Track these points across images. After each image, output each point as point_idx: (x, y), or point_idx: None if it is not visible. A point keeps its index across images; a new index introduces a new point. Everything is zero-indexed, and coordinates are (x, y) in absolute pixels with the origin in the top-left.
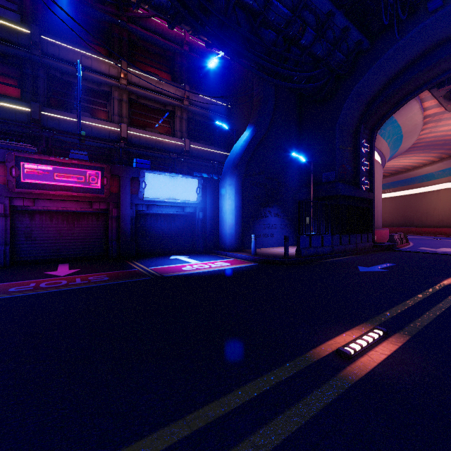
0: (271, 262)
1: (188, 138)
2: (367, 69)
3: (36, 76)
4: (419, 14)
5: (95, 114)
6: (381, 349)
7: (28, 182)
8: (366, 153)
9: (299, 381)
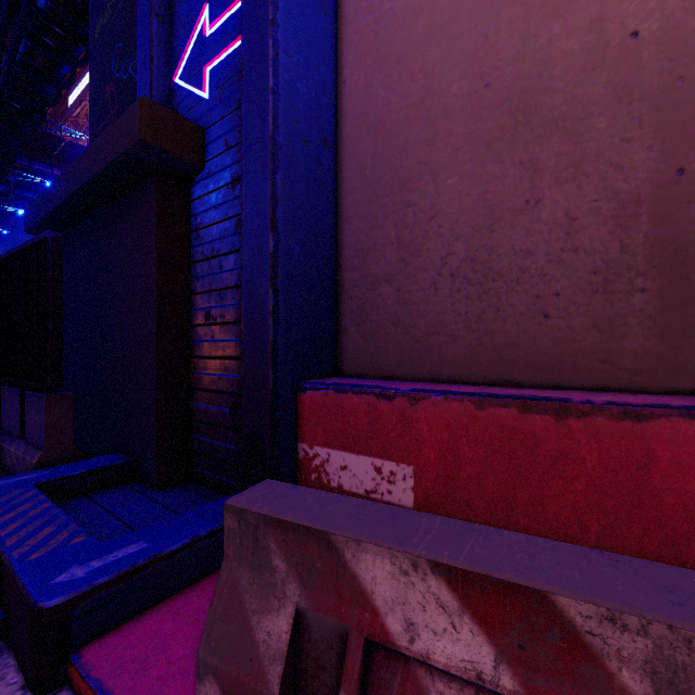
0: None
1: None
2: None
3: None
4: None
5: None
6: None
7: None
8: None
9: None
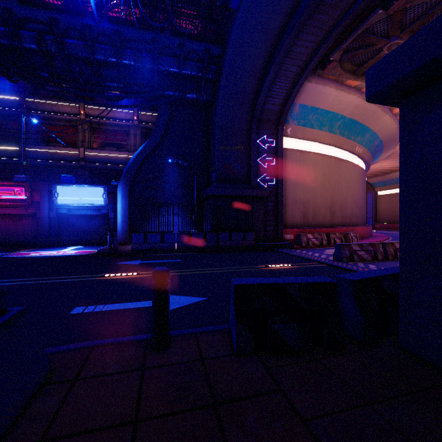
0: (98, 253)
1: None
2: (222, 72)
3: (27, 125)
4: (235, 13)
5: (67, 143)
6: None
7: None
8: (271, 148)
9: None
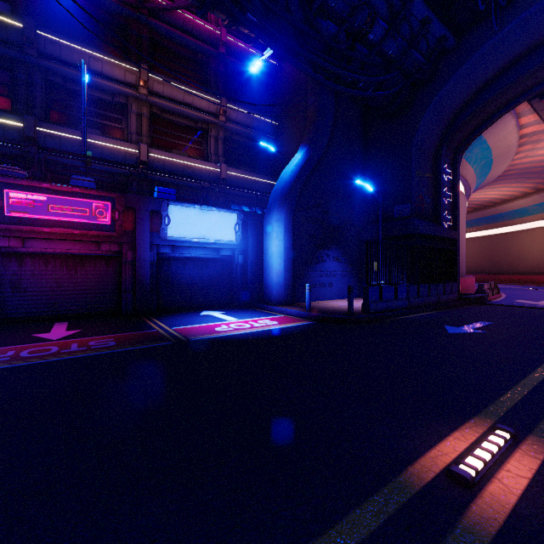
0: (331, 320)
1: (225, 163)
2: (452, 73)
3: (31, 82)
4: (521, 1)
5: (107, 132)
6: (515, 466)
7: (14, 215)
8: (449, 181)
9: (397, 537)
